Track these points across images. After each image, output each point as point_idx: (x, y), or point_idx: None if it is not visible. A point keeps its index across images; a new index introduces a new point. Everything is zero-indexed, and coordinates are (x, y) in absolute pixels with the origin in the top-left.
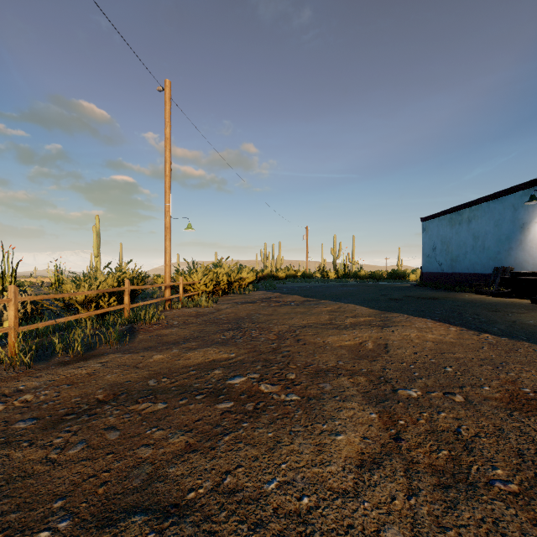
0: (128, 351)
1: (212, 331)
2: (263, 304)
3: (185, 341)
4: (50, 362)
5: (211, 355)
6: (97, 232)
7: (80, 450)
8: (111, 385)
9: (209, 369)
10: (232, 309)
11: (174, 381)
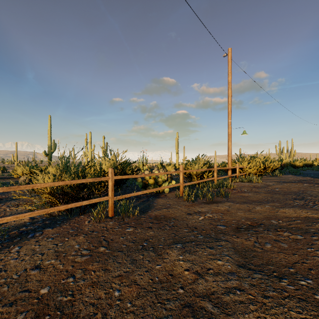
0: (235, 202)
1: (282, 198)
2: (306, 184)
3: (267, 202)
4: (198, 201)
5: (301, 213)
6: (177, 140)
7: (272, 247)
8: (245, 218)
9: (310, 222)
10: (280, 185)
11: (288, 224)
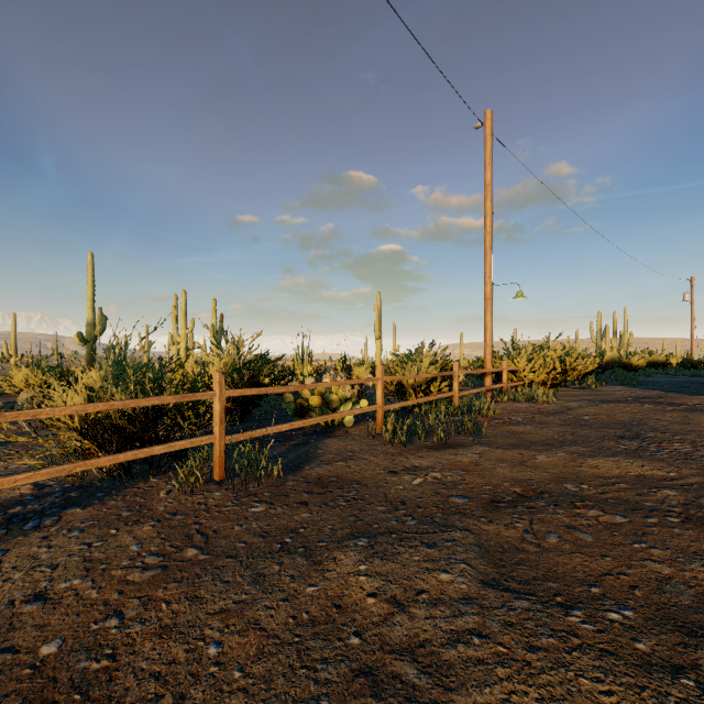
0: (494, 446)
1: (594, 436)
2: (648, 405)
3: (561, 444)
4: (416, 445)
5: (630, 468)
6: (378, 311)
7: (559, 542)
8: (513, 480)
9: (647, 486)
10: (595, 408)
11: (601, 491)
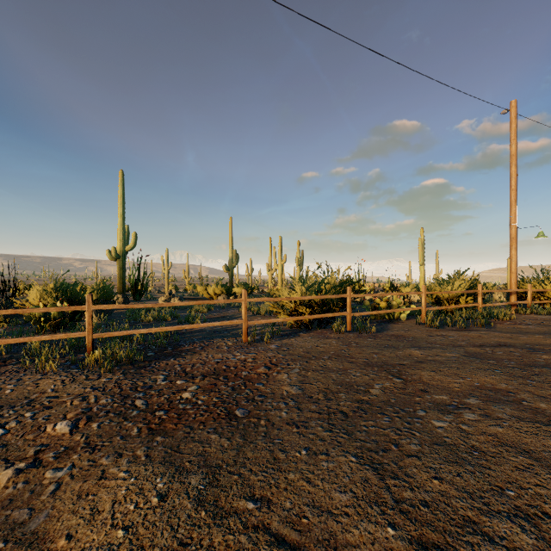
0: (496, 332)
1: None
2: None
3: (545, 333)
4: (446, 329)
5: None
6: (421, 243)
7: (502, 353)
8: (497, 342)
9: None
10: None
11: (545, 347)
